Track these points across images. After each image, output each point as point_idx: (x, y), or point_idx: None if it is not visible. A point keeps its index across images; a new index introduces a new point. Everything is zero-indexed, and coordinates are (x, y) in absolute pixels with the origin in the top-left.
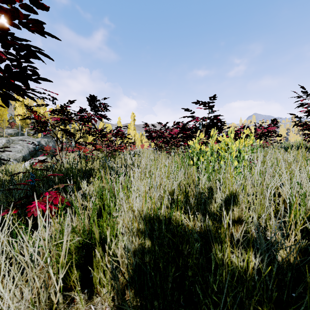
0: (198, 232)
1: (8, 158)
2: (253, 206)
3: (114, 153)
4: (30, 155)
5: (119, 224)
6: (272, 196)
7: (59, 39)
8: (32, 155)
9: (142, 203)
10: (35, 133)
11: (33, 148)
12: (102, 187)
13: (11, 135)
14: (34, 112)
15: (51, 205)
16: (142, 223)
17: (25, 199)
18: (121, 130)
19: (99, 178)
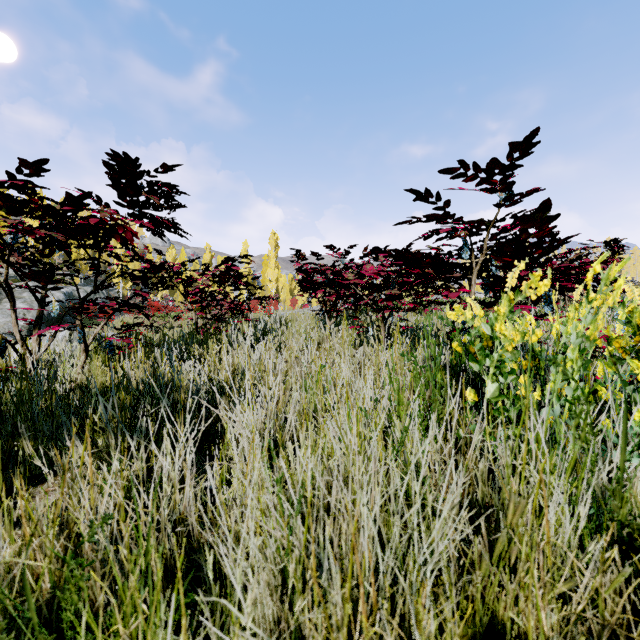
0: None
1: None
2: None
3: (215, 325)
4: (47, 324)
5: None
6: None
7: None
8: (50, 324)
9: None
10: None
11: None
12: None
13: (15, 280)
14: None
15: None
16: None
17: None
18: (233, 267)
19: None
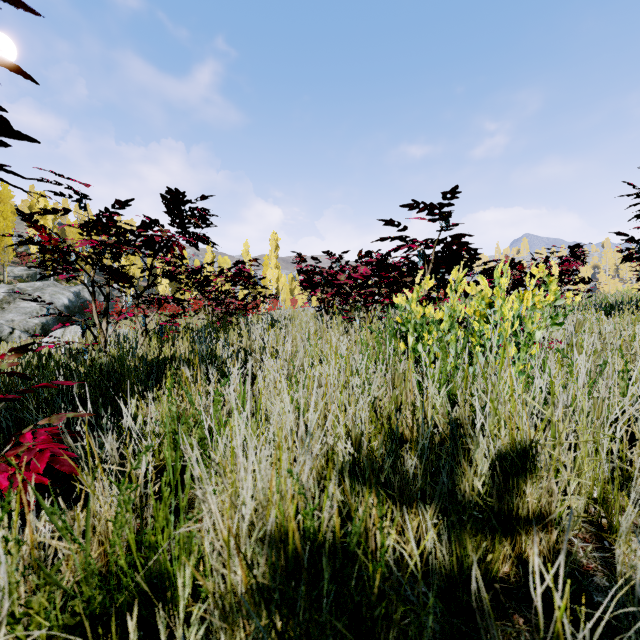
0: (437, 585)
1: (10, 328)
2: (579, 479)
3: (229, 319)
4: (58, 322)
5: (203, 540)
6: (618, 443)
7: (34, 13)
8: (61, 322)
9: (270, 481)
10: (43, 276)
11: (65, 308)
12: (178, 414)
13: (21, 280)
14: (39, 228)
15: (29, 472)
16: (261, 561)
17: (1, 437)
18: (244, 269)
19: (168, 391)
